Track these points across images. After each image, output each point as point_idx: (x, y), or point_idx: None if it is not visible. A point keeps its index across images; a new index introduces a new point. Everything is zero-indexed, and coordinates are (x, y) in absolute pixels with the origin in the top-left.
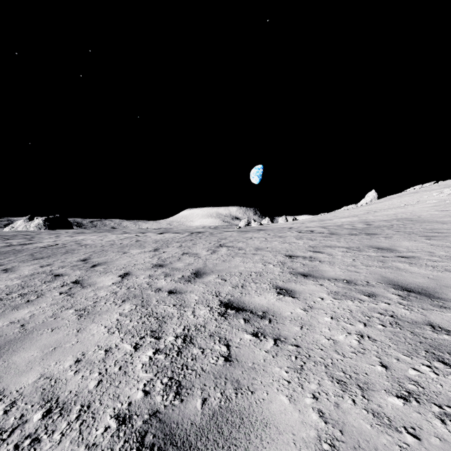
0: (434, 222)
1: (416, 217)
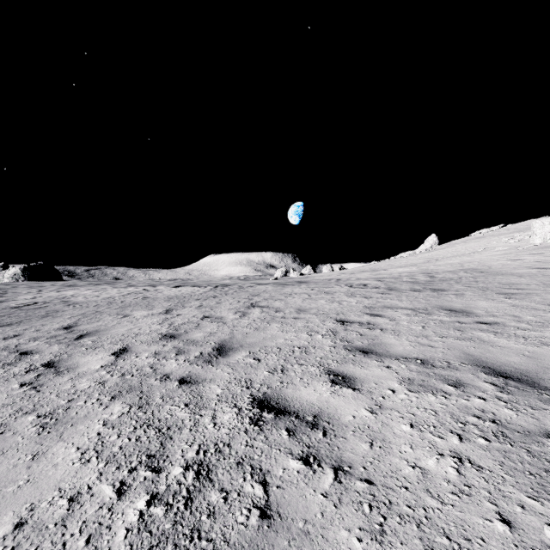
0: (509, 274)
1: (486, 267)
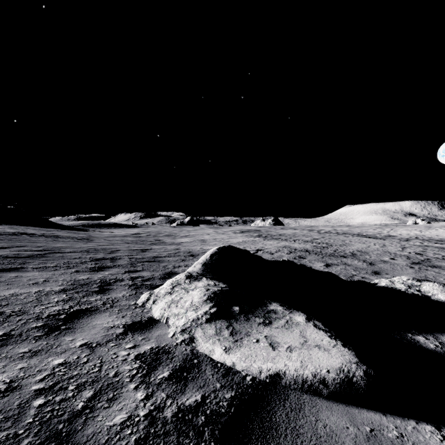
0: None
1: None
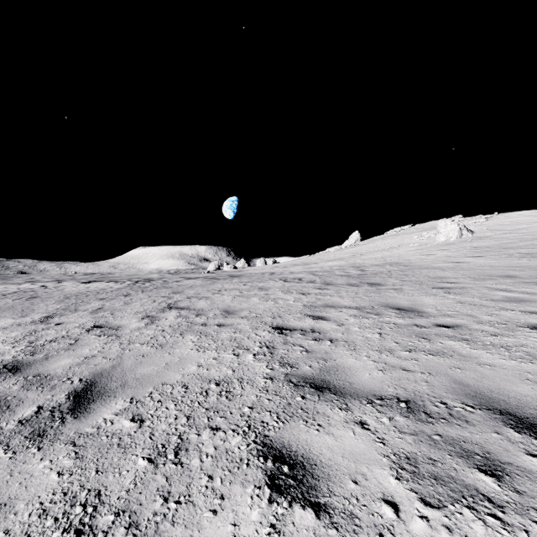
0: (431, 268)
1: (407, 261)
